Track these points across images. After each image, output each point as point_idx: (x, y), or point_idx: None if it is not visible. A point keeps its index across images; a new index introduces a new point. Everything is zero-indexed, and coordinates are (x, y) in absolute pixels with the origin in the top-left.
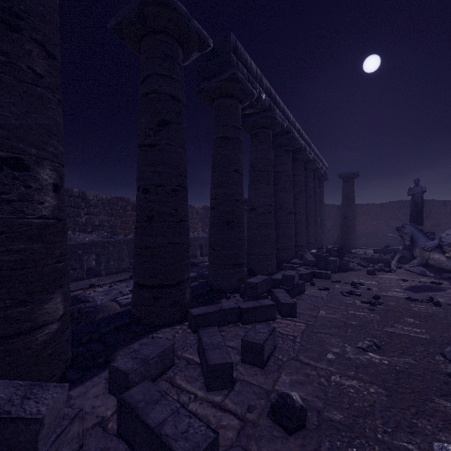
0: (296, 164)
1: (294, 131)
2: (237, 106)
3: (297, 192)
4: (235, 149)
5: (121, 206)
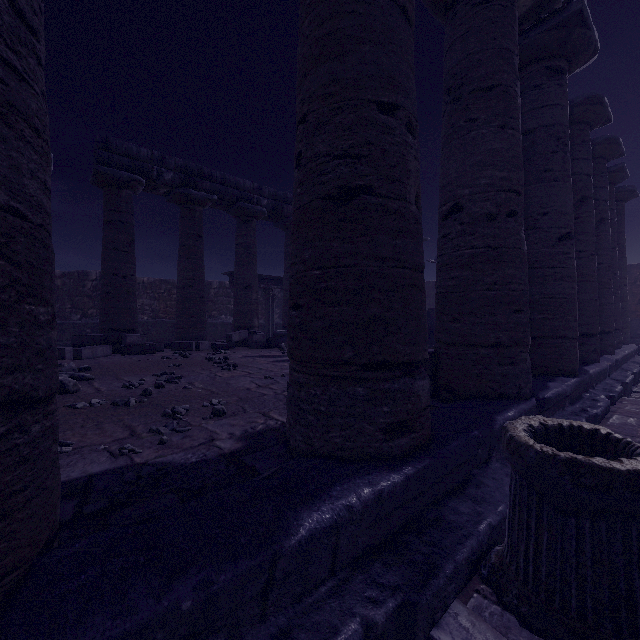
0: (288, 233)
1: (261, 198)
2: (118, 193)
3: (288, 265)
4: (114, 230)
5: (166, 290)
